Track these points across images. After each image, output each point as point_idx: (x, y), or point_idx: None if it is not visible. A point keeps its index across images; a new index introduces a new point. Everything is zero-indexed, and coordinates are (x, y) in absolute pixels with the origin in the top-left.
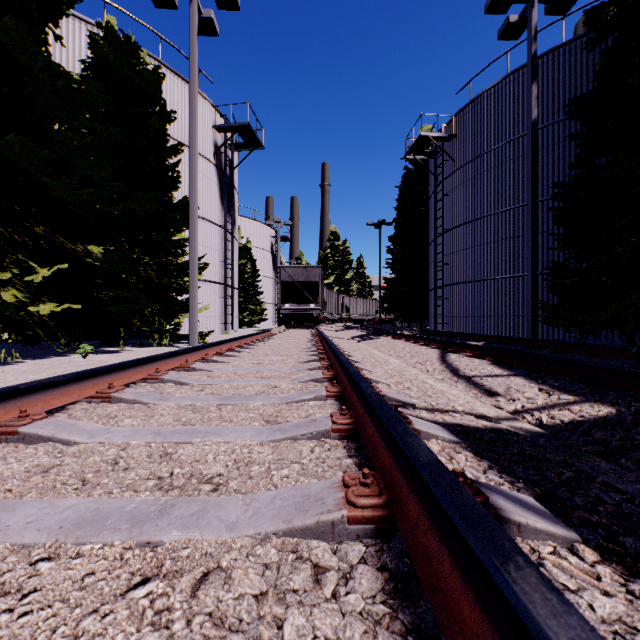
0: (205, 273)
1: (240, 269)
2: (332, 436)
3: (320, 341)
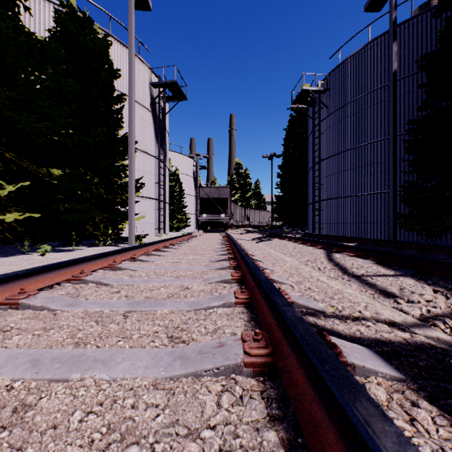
0: (144, 191)
1: (171, 189)
2: (244, 372)
3: (228, 242)
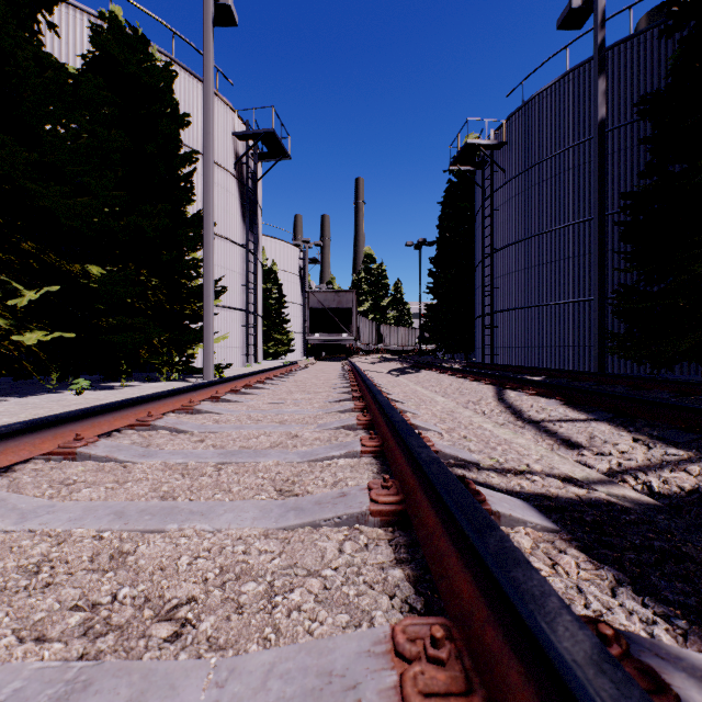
0: (224, 298)
1: (265, 294)
2: (370, 521)
3: (353, 375)
